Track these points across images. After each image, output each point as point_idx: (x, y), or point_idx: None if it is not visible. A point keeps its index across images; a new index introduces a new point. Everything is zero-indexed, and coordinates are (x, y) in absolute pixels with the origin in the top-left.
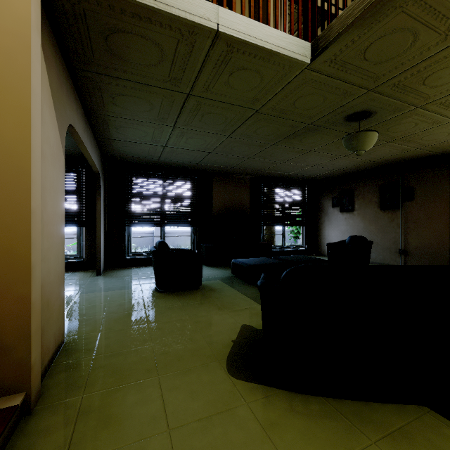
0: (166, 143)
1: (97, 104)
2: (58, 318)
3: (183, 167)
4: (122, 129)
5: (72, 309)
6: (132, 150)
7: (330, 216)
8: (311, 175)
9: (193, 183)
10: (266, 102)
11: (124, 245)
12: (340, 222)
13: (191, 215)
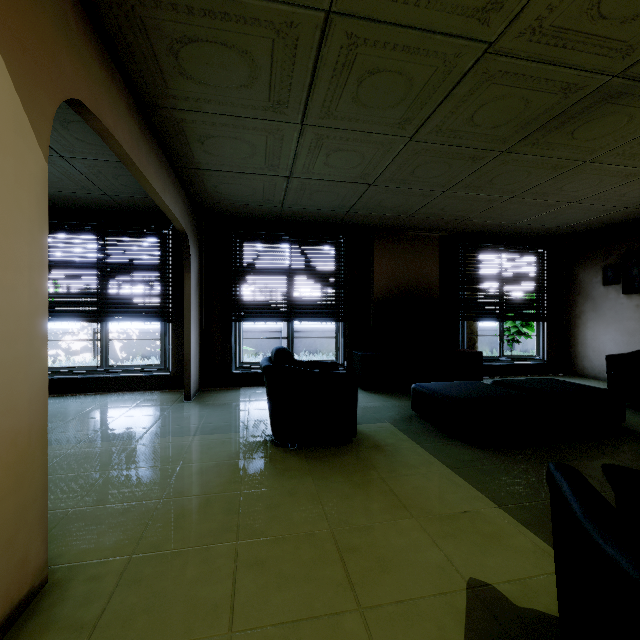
0: (292, 170)
1: (152, 79)
2: (9, 542)
3: (324, 221)
4: (211, 143)
5: (112, 476)
6: (237, 191)
7: (599, 303)
8: (562, 224)
9: (340, 248)
10: (522, 7)
11: (229, 352)
12: (624, 313)
13: (337, 302)
